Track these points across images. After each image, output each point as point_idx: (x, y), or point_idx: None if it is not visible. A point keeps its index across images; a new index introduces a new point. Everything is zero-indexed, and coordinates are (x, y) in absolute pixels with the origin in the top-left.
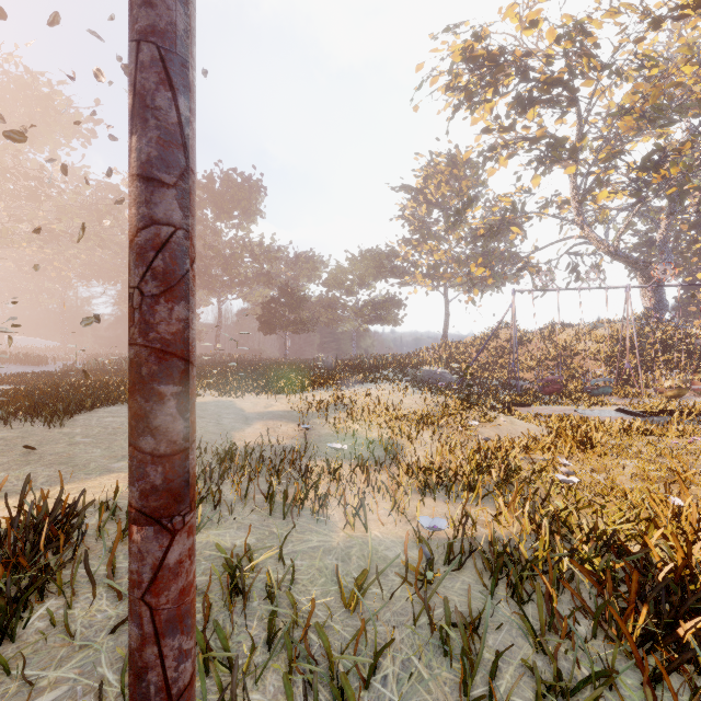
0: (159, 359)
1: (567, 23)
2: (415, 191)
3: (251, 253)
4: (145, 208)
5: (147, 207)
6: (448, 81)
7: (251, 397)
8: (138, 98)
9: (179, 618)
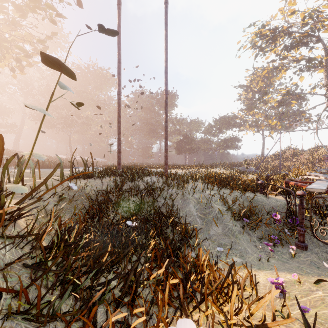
0: (166, 144)
1: (308, 10)
2: (246, 86)
3: (172, 122)
4: (165, 136)
5: (166, 136)
6: (251, 45)
7: (172, 170)
8: (165, 130)
9: (167, 159)
